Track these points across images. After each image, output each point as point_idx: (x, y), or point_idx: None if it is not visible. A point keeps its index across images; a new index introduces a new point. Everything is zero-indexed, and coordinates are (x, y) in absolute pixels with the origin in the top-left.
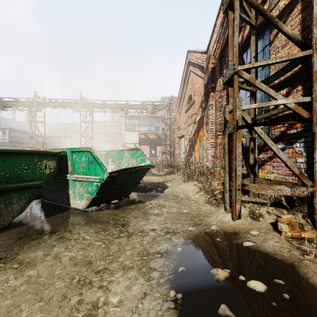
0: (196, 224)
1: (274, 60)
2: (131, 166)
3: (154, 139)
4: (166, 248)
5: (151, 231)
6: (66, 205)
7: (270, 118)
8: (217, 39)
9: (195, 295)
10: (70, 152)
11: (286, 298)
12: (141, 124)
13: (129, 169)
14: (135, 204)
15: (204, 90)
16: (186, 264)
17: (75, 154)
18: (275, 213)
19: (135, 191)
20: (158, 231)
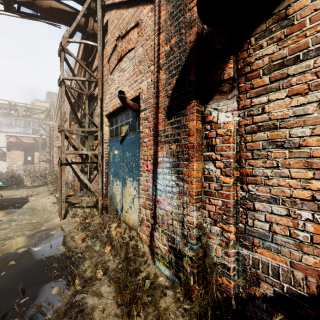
0: (34, 228)
1: (81, 129)
2: None
3: (31, 144)
4: None
5: None
6: None
7: (94, 154)
8: (75, 83)
9: (0, 263)
10: None
11: (47, 249)
12: (12, 123)
13: None
14: None
15: (69, 117)
16: (4, 252)
17: None
18: (88, 212)
19: None
20: None
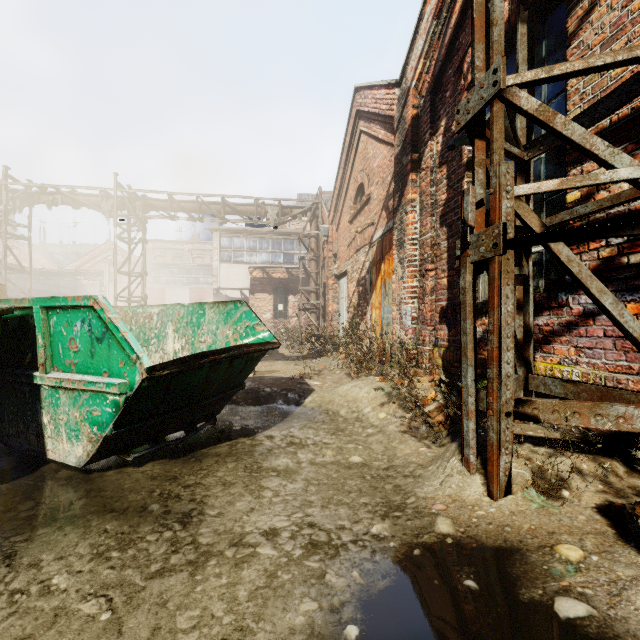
0: (390, 506)
1: (610, 55)
2: (222, 343)
3: (283, 281)
4: (308, 622)
5: (265, 539)
6: (36, 453)
7: (567, 226)
8: (425, 50)
9: None
10: (40, 309)
11: None
12: (256, 247)
13: (210, 354)
14: (230, 440)
15: (395, 170)
16: None
17: (55, 314)
18: (595, 474)
19: (235, 403)
20: (286, 540)
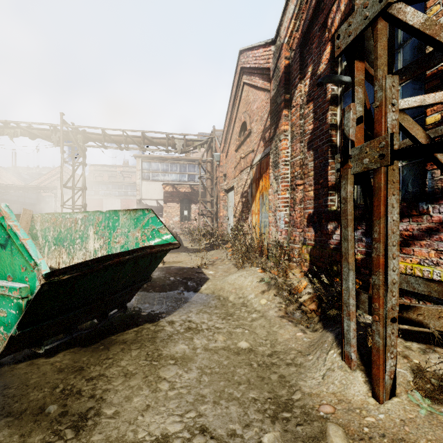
0: (278, 403)
1: None
2: (132, 243)
3: (188, 194)
4: None
5: None
6: None
7: None
8: (295, 12)
9: None
10: None
11: None
12: (168, 169)
13: (114, 257)
14: (137, 326)
15: (271, 108)
16: None
17: None
18: None
19: (145, 291)
20: None
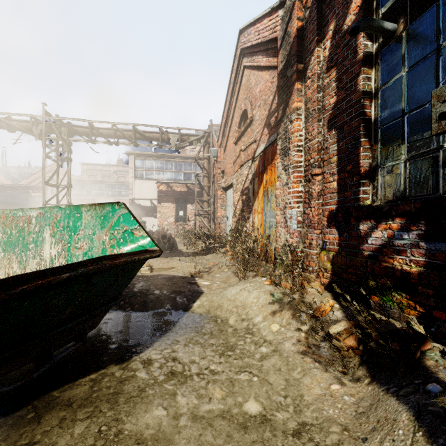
0: None
1: None
2: (98, 249)
3: (183, 193)
4: None
5: None
6: None
7: None
8: None
9: None
10: None
11: None
12: (162, 168)
13: (36, 277)
14: (97, 370)
15: (278, 85)
16: None
17: None
18: None
19: (121, 309)
20: None
